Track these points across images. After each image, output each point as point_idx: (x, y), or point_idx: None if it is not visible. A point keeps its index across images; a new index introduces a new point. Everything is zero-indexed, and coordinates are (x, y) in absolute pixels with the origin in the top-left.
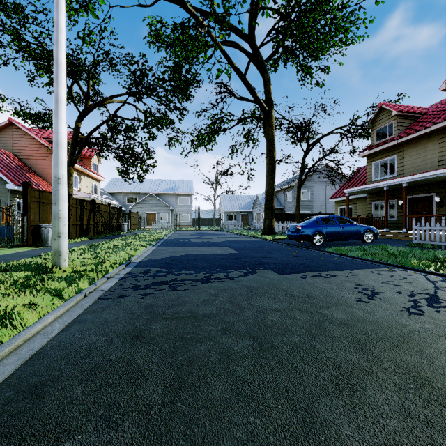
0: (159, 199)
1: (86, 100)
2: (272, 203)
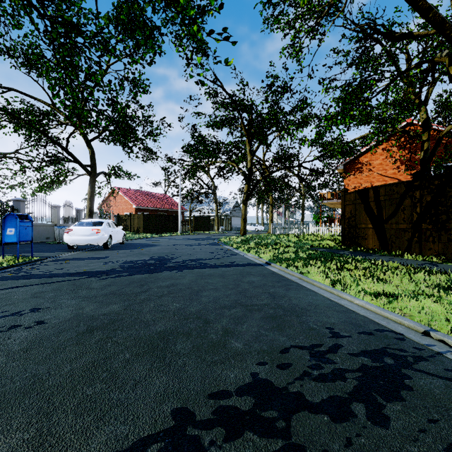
0: None
1: None
2: None
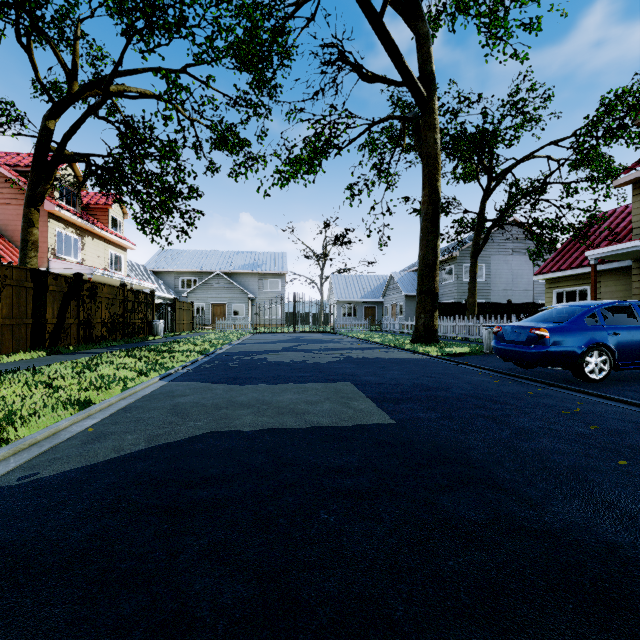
0: (232, 281)
1: (69, 81)
2: (434, 280)
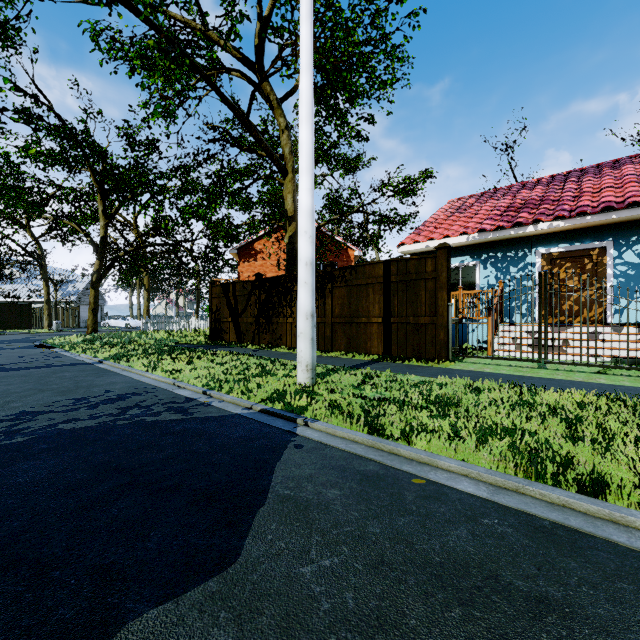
0: None
1: None
2: None
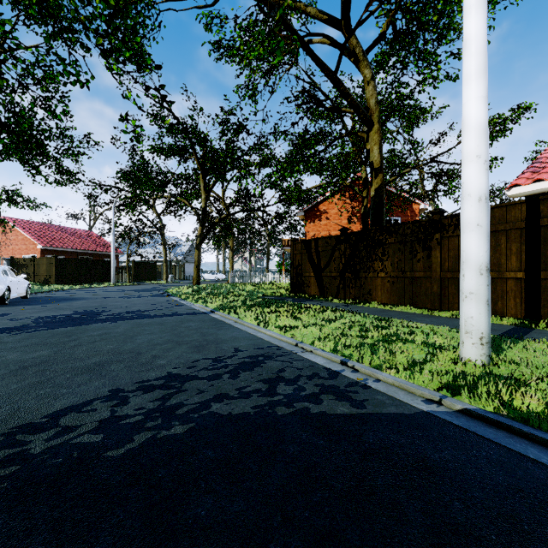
0: None
1: None
2: None
